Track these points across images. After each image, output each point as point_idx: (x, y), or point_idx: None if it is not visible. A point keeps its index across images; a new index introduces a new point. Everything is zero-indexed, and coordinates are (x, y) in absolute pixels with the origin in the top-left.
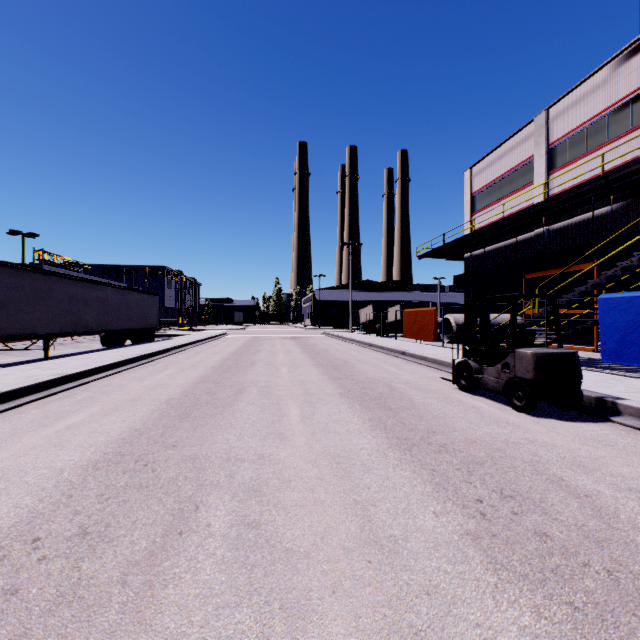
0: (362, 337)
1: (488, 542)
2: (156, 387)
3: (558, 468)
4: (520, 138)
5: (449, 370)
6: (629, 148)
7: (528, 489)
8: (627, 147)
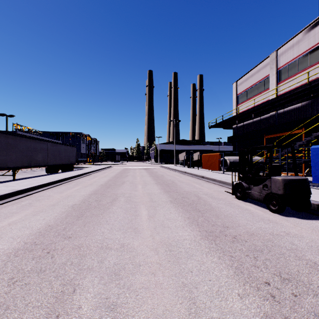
0: (180, 168)
1: None
2: (68, 197)
3: (311, 254)
4: (262, 65)
5: (229, 187)
6: None
7: (297, 272)
8: None
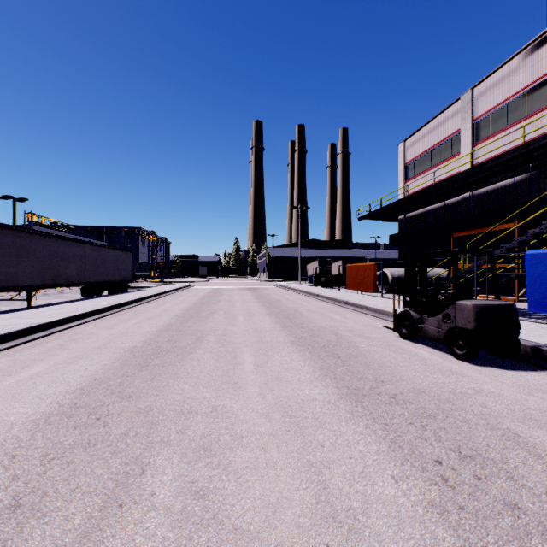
0: (310, 288)
1: (456, 517)
2: (122, 335)
3: (511, 422)
4: (448, 114)
5: (389, 319)
6: (546, 121)
7: (486, 447)
8: (544, 121)
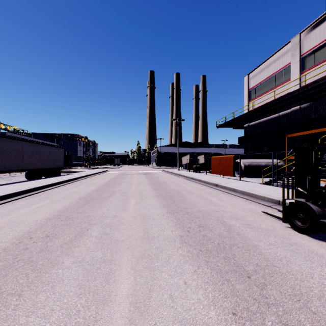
0: (185, 173)
1: None
2: (5, 226)
3: None
4: (281, 53)
5: (261, 202)
6: None
7: None
8: None
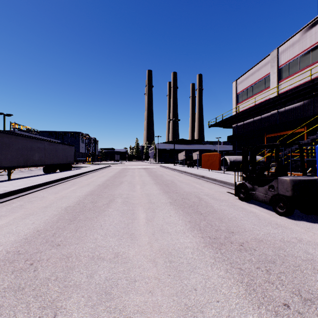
0: (180, 168)
1: None
2: (62, 198)
3: None
4: (263, 64)
5: (230, 187)
6: None
7: None
8: None
